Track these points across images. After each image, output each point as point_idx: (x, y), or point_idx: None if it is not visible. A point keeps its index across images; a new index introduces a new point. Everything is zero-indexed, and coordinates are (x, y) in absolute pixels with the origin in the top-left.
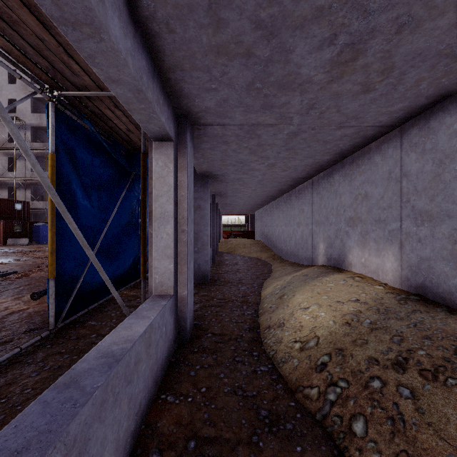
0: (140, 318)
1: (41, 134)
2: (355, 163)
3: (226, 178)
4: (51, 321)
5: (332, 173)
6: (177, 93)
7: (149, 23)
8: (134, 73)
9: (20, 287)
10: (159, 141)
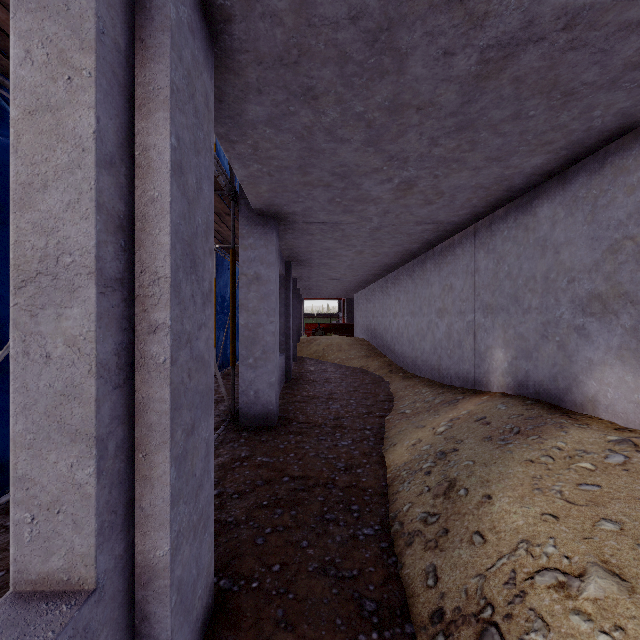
0: None
1: None
2: (610, 167)
3: (310, 224)
4: None
5: (531, 204)
6: None
7: None
8: None
9: None
10: None
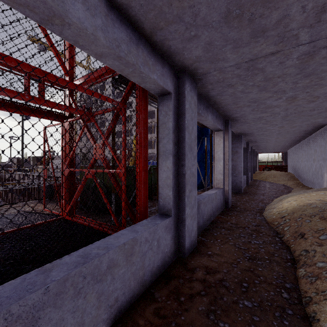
0: (212, 191)
1: (150, 114)
2: None
3: (253, 134)
4: None
5: None
6: (224, 115)
7: (216, 108)
8: (213, 122)
9: None
10: (217, 131)
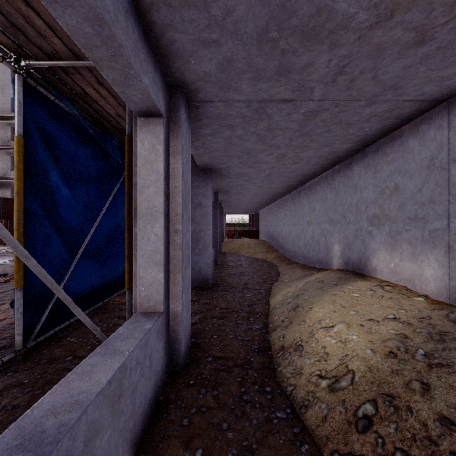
0: (109, 355)
1: None
2: (381, 151)
3: (230, 173)
4: (17, 341)
5: (350, 165)
6: (166, 49)
7: None
8: None
9: (4, 292)
10: (145, 116)
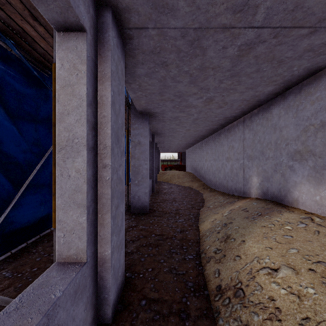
0: None
1: None
2: (303, 92)
3: (164, 117)
4: None
5: (269, 107)
6: None
7: None
8: None
9: None
10: (65, 30)
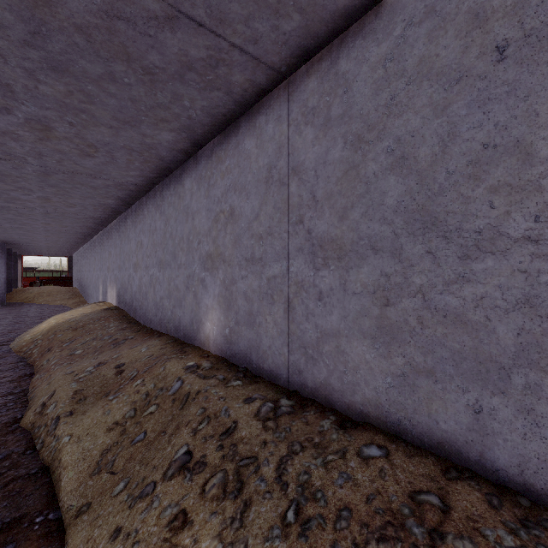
0: None
1: None
2: (109, 231)
3: (2, 226)
4: None
5: (104, 234)
6: None
7: None
8: None
9: None
10: None
